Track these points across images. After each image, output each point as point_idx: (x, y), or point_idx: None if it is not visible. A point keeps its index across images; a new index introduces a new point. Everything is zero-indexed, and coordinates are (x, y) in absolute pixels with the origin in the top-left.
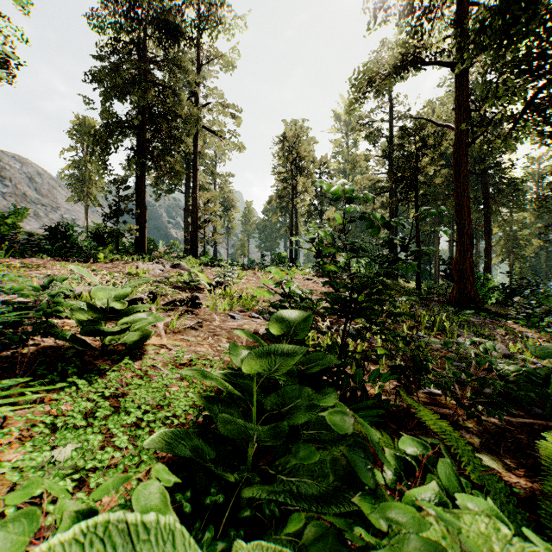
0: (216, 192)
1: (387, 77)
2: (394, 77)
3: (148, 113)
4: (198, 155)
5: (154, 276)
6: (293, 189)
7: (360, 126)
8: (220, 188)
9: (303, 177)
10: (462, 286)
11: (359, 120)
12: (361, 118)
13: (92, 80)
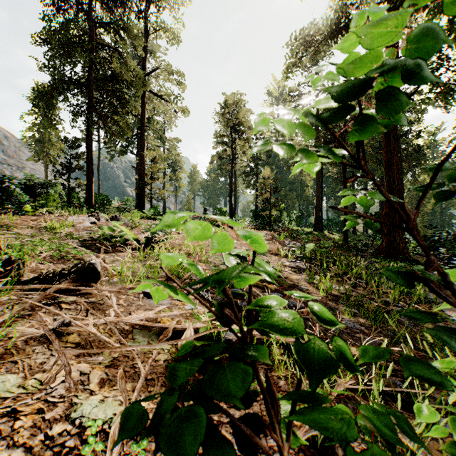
0: (165, 154)
1: (322, 41)
2: (328, 42)
3: (96, 74)
4: (148, 120)
5: (77, 230)
6: (233, 150)
7: (290, 97)
8: (168, 150)
9: (241, 140)
10: (392, 239)
11: (290, 92)
12: (292, 90)
13: (43, 43)
